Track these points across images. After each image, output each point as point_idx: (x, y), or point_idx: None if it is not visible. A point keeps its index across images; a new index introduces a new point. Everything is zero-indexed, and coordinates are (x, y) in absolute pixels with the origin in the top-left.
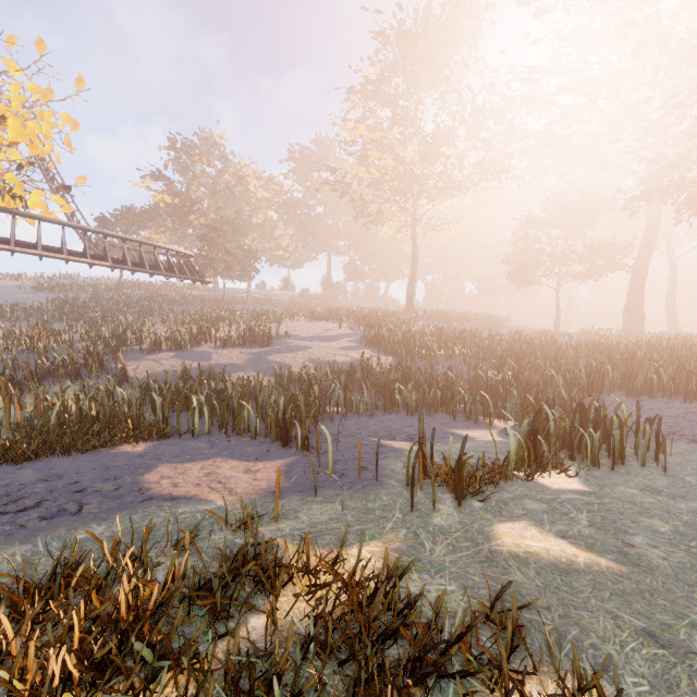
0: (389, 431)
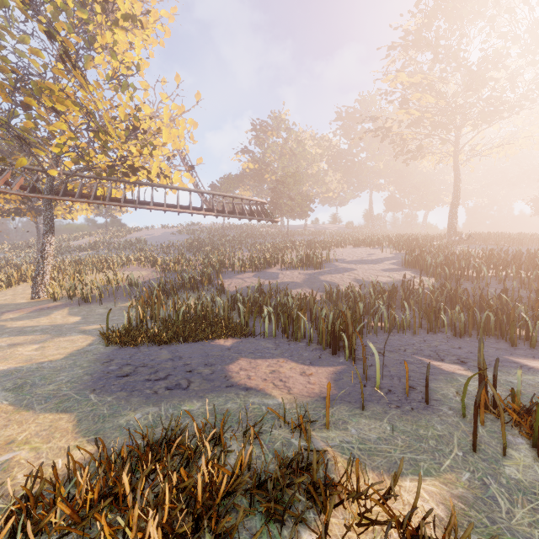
0: (435, 351)
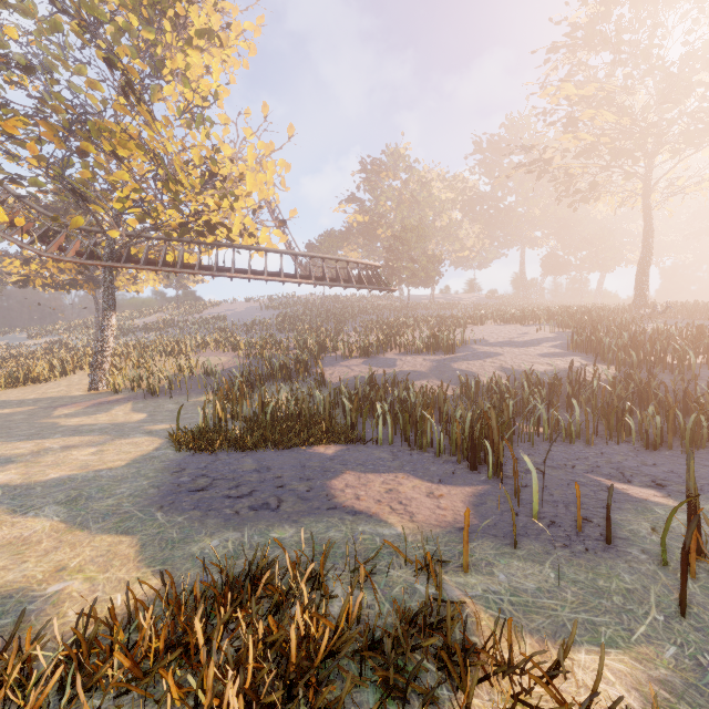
0: (618, 469)
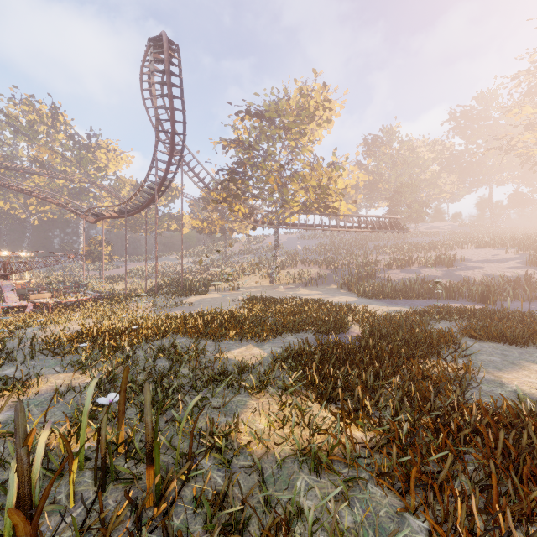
0: None
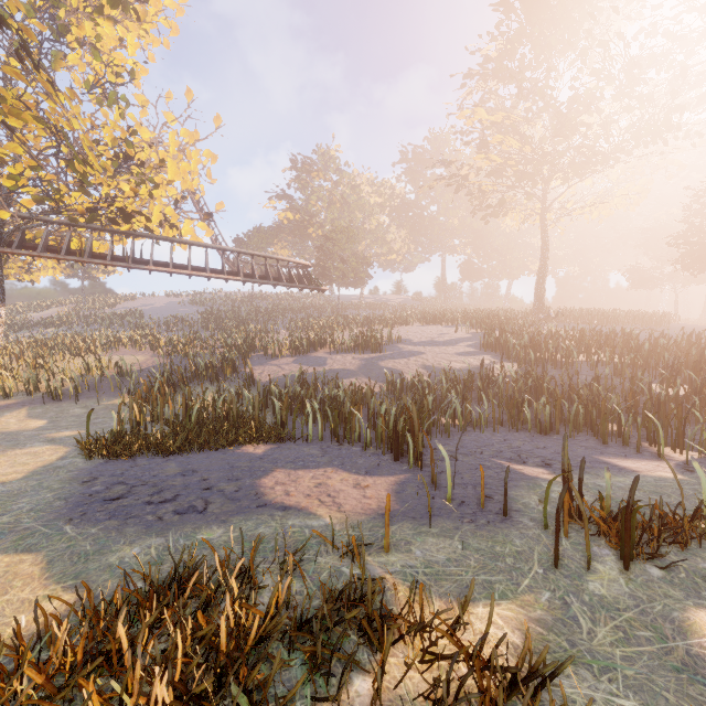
0: (517, 453)
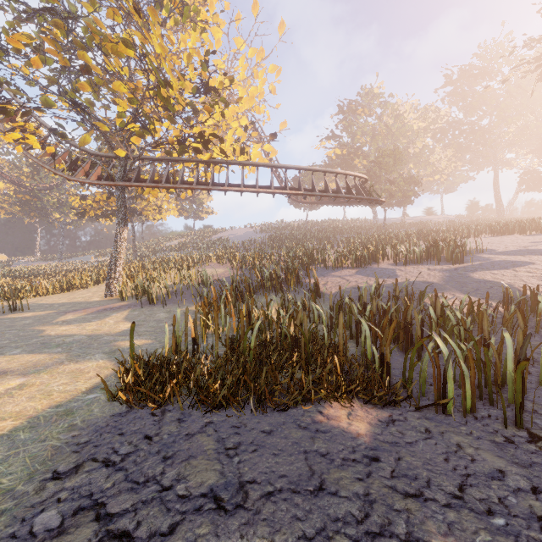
0: None
